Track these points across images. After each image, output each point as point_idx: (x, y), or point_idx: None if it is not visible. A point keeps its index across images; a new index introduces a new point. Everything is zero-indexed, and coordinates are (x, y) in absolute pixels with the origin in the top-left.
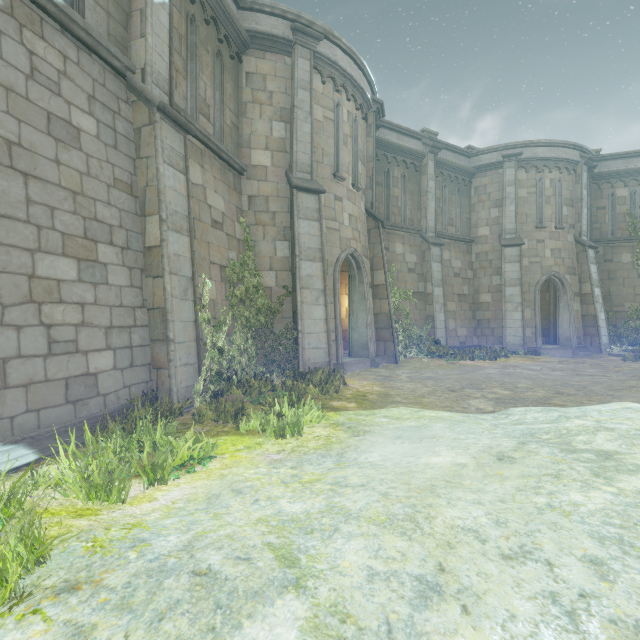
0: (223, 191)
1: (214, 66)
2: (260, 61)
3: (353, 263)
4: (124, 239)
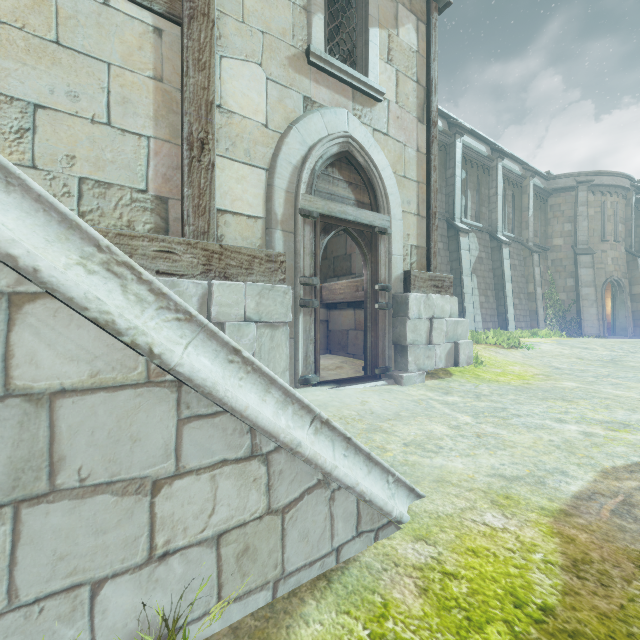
0: (542, 262)
1: (538, 214)
2: (557, 198)
3: (614, 283)
4: (523, 291)
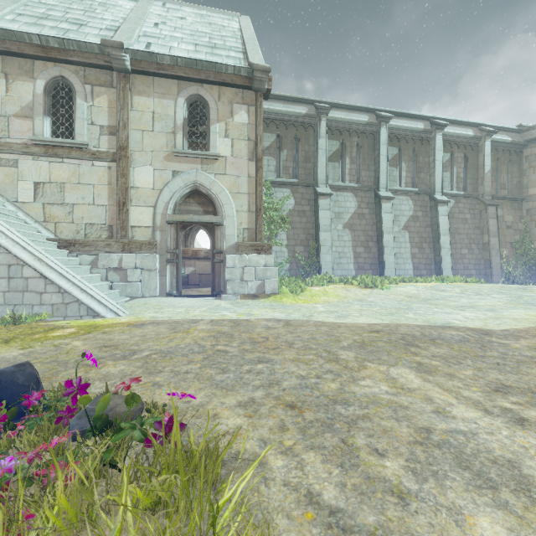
0: (511, 213)
1: (507, 167)
2: (533, 148)
3: None
4: (477, 242)
